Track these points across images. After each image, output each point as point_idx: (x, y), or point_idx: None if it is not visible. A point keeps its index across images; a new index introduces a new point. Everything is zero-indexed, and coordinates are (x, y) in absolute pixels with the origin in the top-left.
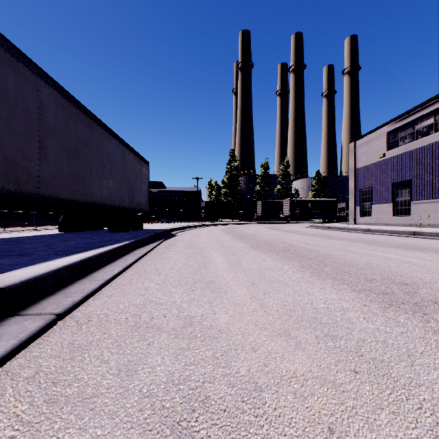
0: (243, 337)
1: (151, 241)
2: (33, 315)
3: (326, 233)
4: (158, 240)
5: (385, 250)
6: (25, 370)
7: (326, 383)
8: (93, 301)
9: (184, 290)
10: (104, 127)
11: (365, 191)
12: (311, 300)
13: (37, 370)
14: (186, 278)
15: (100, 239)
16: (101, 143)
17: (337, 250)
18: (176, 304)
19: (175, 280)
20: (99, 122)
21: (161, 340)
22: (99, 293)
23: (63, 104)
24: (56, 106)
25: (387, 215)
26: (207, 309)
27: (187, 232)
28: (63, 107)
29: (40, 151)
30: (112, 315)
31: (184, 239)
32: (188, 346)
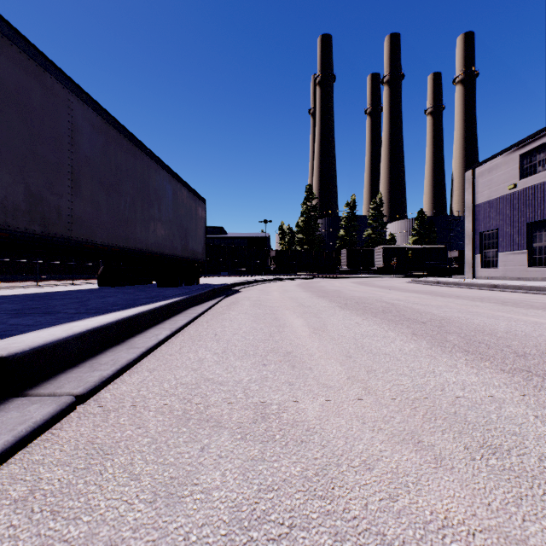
0: (347, 443)
1: (208, 298)
2: (44, 397)
3: (436, 290)
4: (217, 297)
5: (528, 312)
6: (15, 485)
7: (512, 545)
8: (129, 377)
9: (253, 364)
10: (151, 156)
11: (487, 235)
12: (441, 384)
13: (33, 487)
14: (254, 347)
15: (145, 294)
16: (147, 176)
17: (457, 311)
18: (242, 385)
19: (239, 349)
20: (144, 149)
21: (221, 442)
22: (138, 365)
23: (100, 126)
24: (92, 128)
25: (519, 265)
26: (286, 393)
27: (253, 287)
28: (100, 129)
29: (72, 184)
30: (153, 399)
31: (250, 295)
32: (263, 454)
